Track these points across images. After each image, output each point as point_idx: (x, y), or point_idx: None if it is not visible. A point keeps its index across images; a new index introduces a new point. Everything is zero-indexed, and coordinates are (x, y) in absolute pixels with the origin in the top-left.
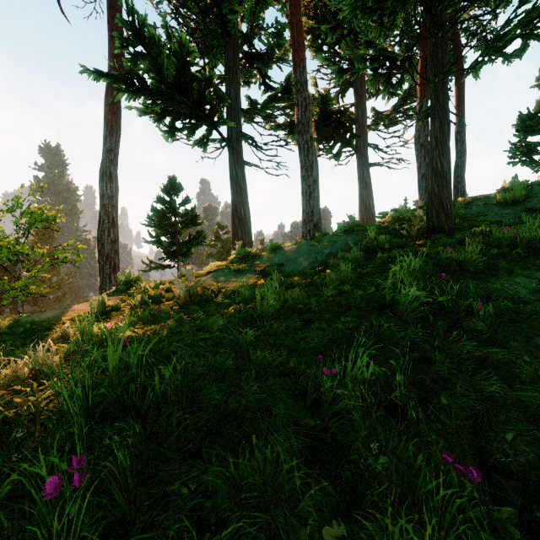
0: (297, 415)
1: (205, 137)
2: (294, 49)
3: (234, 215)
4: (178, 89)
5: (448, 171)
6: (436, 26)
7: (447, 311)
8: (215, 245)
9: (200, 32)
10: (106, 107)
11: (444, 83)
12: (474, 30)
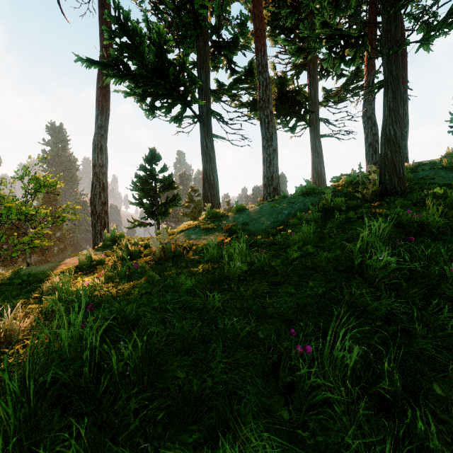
0: (269, 401)
1: (180, 114)
2: (256, 36)
3: (205, 180)
4: (157, 74)
5: (401, 138)
6: (389, 4)
7: (418, 276)
8: (189, 206)
9: (176, 25)
10: (98, 91)
11: (397, 57)
12: (417, 14)
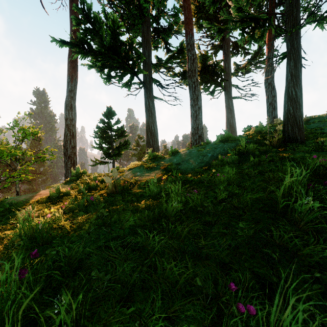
0: None
1: (129, 82)
2: (186, 23)
3: (148, 130)
4: (112, 51)
5: (300, 97)
6: None
7: None
8: (136, 149)
9: (126, 16)
10: (69, 64)
11: (297, 33)
12: (306, 6)
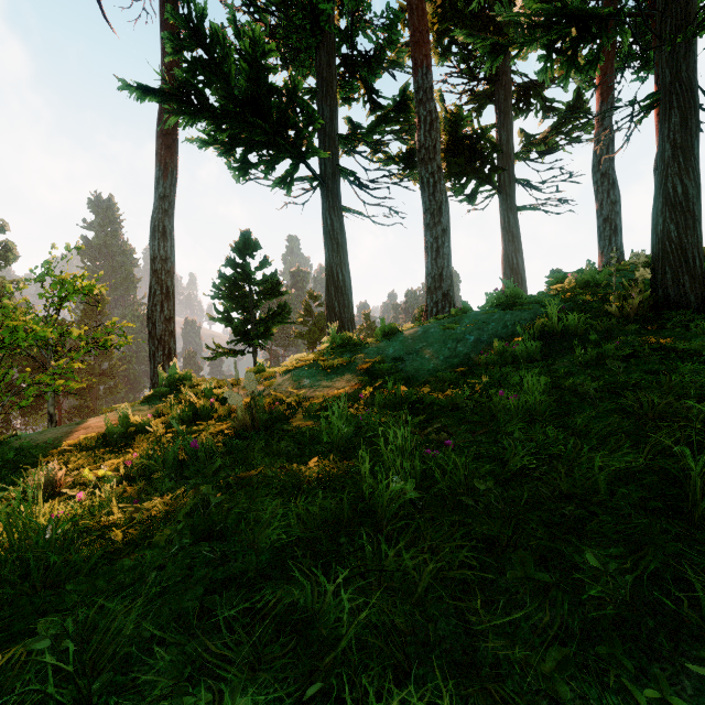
0: None
1: (289, 175)
2: (414, 42)
3: (329, 282)
4: (251, 108)
5: (696, 200)
6: None
7: None
8: (305, 322)
9: (282, 31)
10: (159, 139)
11: (690, 46)
12: None
